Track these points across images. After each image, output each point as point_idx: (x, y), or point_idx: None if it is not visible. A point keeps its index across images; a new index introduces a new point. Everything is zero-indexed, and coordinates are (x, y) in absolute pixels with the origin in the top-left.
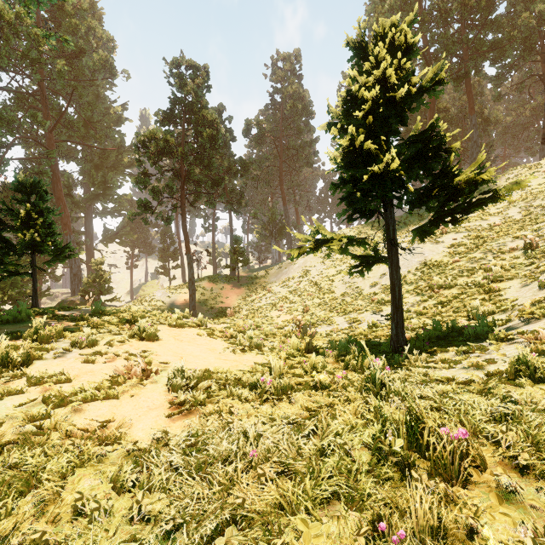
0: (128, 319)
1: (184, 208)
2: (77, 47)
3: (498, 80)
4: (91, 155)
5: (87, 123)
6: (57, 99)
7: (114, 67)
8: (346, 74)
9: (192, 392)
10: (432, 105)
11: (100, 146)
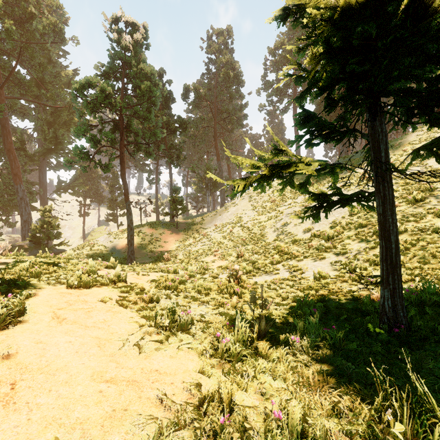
0: (5, 280)
1: (123, 157)
2: (28, 11)
3: None
4: (44, 113)
5: (39, 83)
6: (10, 60)
7: (64, 33)
8: (271, 49)
9: None
10: None
11: (50, 105)
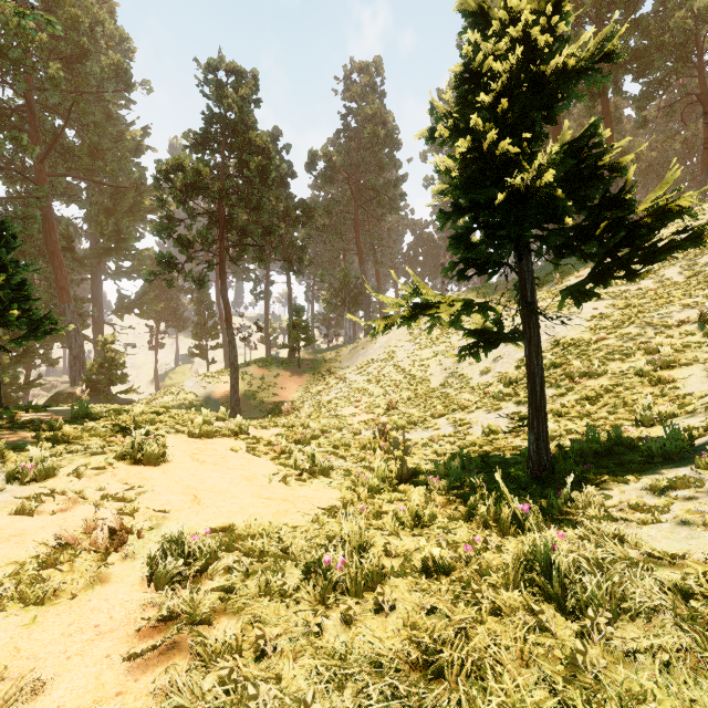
0: (125, 427)
1: (223, 265)
2: (79, 46)
3: (643, 100)
4: (99, 195)
5: (93, 151)
6: (52, 117)
7: (130, 76)
8: (442, 91)
9: (190, 587)
10: (556, 132)
11: (111, 183)
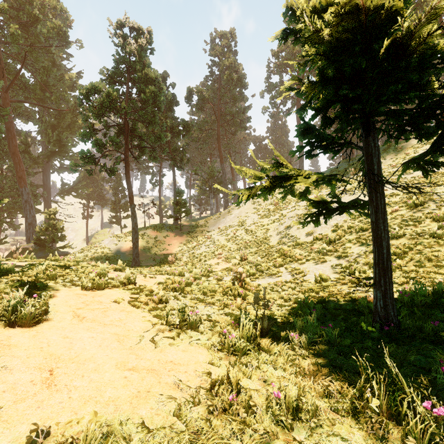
0: (25, 282)
1: (127, 161)
2: (32, 15)
3: None
4: (48, 116)
5: (43, 86)
6: (14, 63)
7: (68, 36)
8: (274, 51)
9: None
10: None
11: (55, 108)
